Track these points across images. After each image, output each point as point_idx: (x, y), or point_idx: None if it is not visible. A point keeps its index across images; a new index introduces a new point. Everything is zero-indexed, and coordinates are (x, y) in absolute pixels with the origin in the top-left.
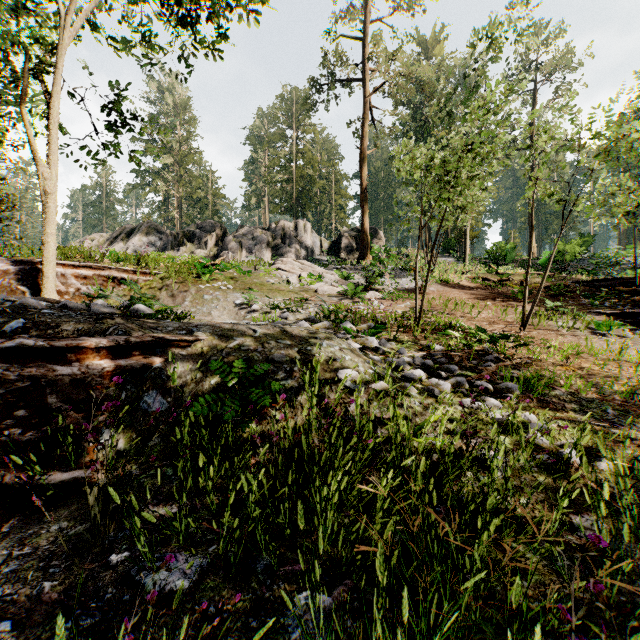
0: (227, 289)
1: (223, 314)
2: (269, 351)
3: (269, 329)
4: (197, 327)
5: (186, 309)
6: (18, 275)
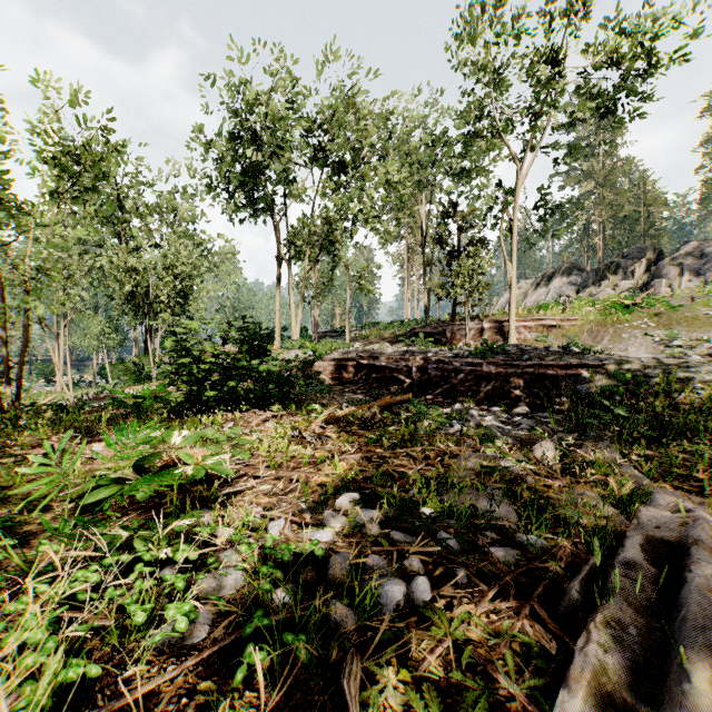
0: (647, 327)
1: (639, 350)
2: (647, 371)
3: (653, 360)
4: (605, 359)
5: (604, 347)
6: (495, 330)
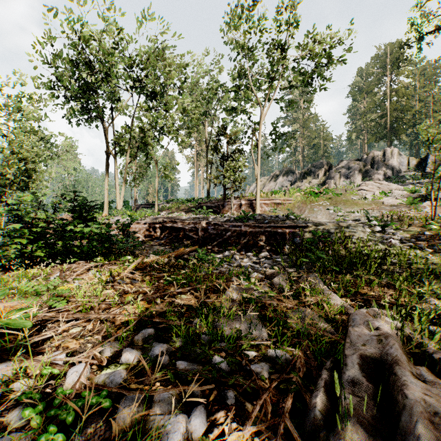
0: (326, 205)
1: (323, 217)
2: (329, 230)
3: (332, 223)
4: (308, 222)
5: (305, 215)
6: (248, 205)
